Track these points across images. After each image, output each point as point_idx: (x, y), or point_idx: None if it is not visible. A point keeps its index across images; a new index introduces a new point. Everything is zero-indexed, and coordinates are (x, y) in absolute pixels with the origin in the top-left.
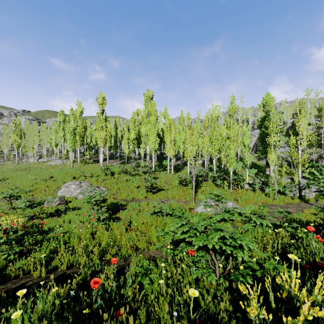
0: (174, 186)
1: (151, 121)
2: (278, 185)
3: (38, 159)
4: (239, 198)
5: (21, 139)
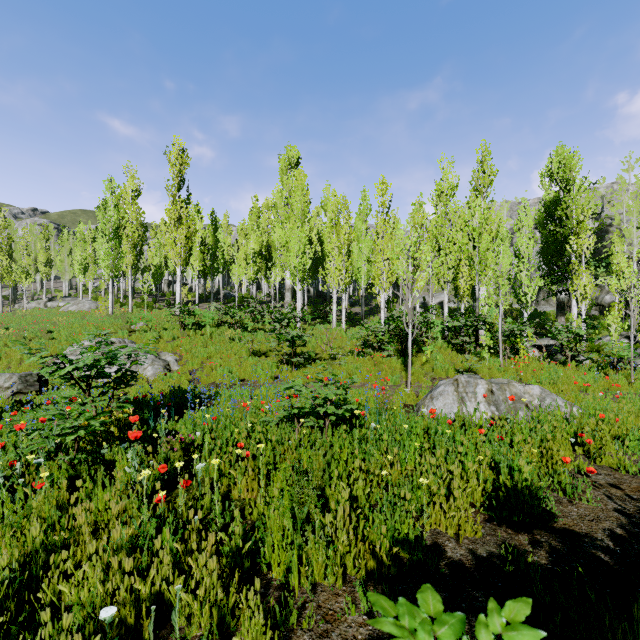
0: (350, 352)
1: (293, 207)
2: (599, 352)
3: (46, 302)
4: (531, 378)
5: (10, 259)
